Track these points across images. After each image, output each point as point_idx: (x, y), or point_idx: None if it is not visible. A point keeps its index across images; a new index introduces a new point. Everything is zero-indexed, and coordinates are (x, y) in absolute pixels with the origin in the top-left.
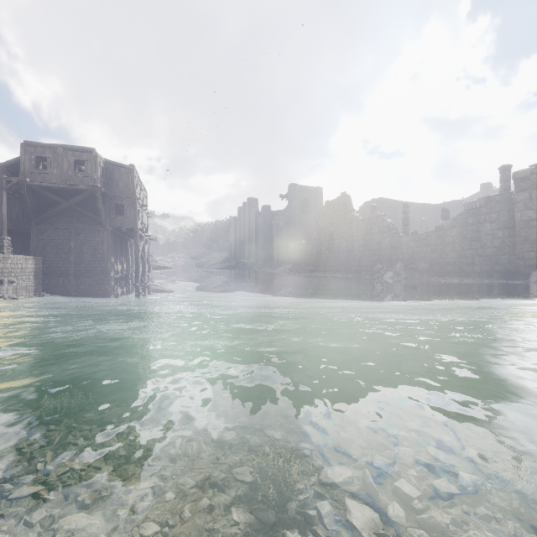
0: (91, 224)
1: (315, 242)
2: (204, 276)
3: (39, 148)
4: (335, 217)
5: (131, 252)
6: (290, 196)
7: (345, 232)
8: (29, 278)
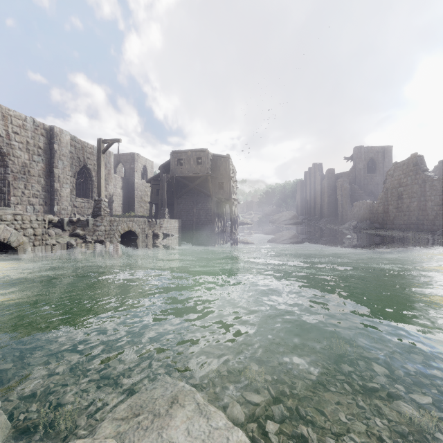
0: (205, 197)
1: (382, 201)
2: (276, 230)
3: (179, 154)
4: (404, 178)
5: (225, 212)
6: (355, 158)
7: (416, 191)
8: (176, 232)
